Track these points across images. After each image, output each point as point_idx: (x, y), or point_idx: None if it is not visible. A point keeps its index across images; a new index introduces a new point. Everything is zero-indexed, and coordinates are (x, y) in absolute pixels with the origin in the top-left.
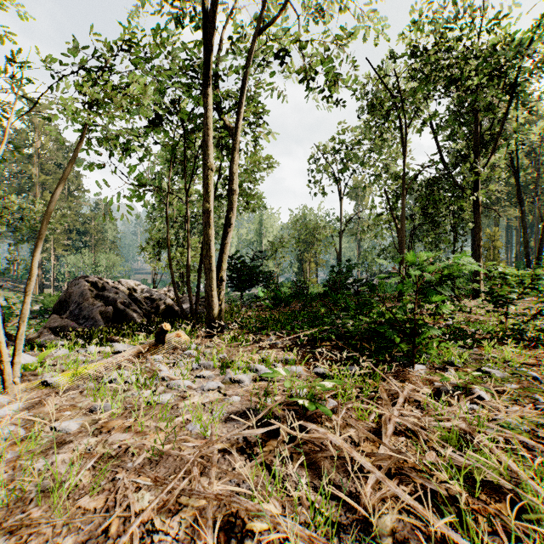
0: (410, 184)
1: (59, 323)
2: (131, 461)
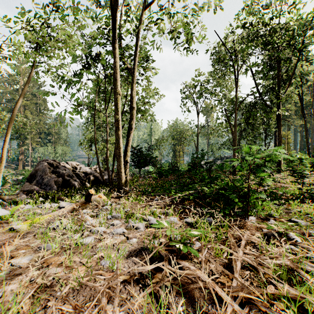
0: (239, 104)
1: (30, 188)
2: (60, 290)
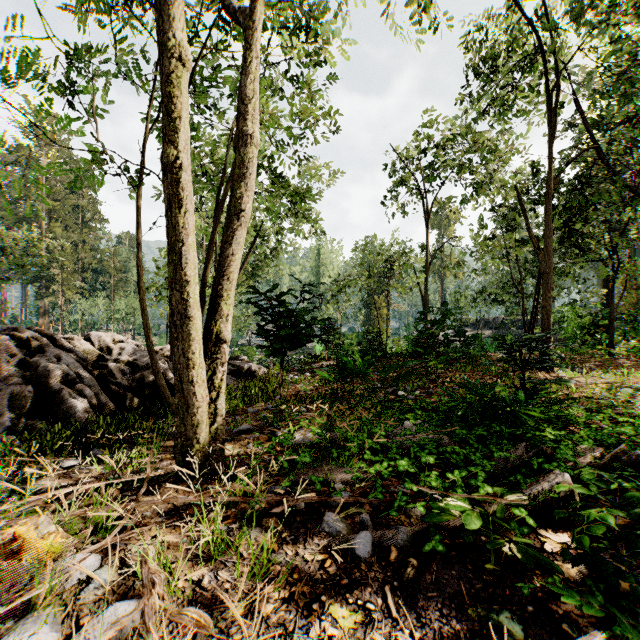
0: (558, 177)
1: None
2: None
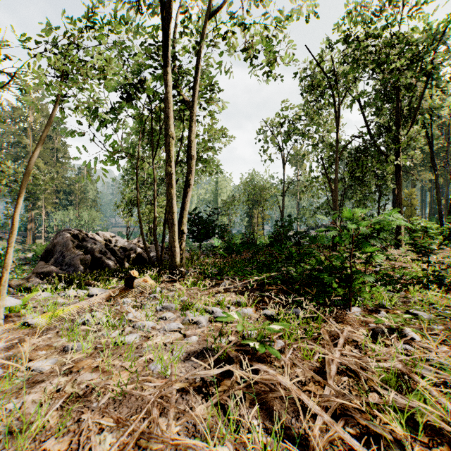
0: (342, 151)
1: (45, 269)
2: (96, 401)
